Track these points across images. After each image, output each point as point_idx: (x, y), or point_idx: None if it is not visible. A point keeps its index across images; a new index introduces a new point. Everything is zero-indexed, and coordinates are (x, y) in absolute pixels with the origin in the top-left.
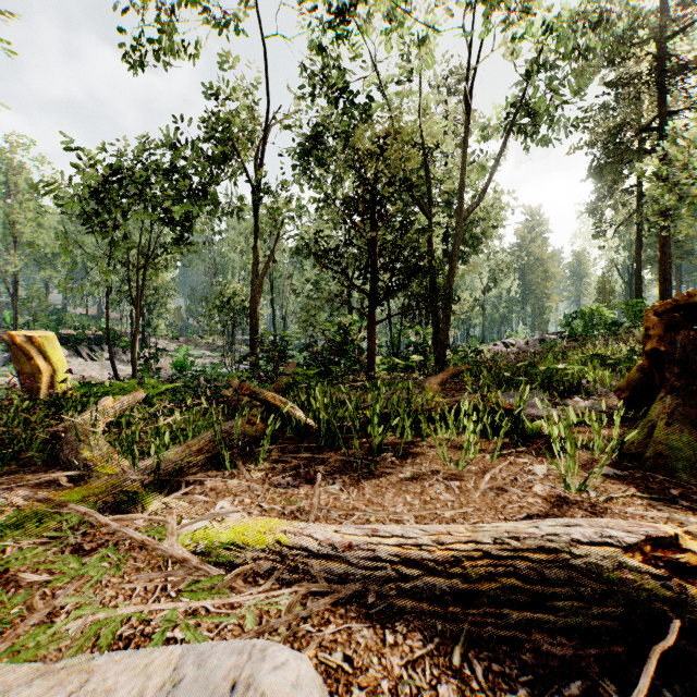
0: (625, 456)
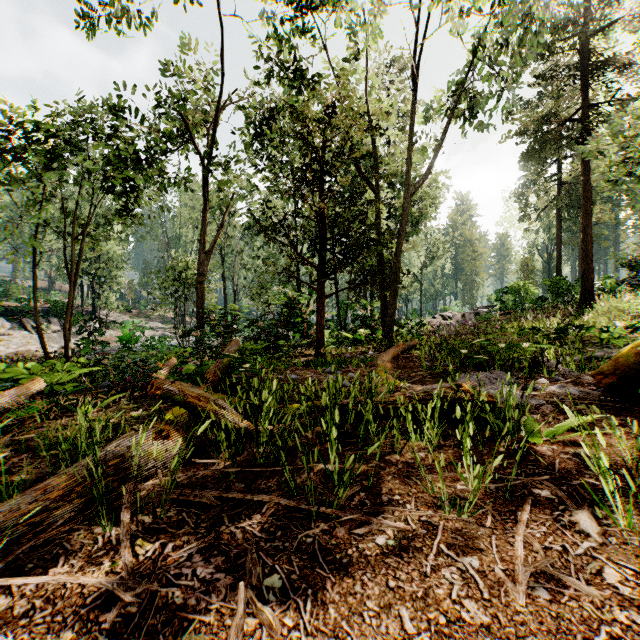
0: None
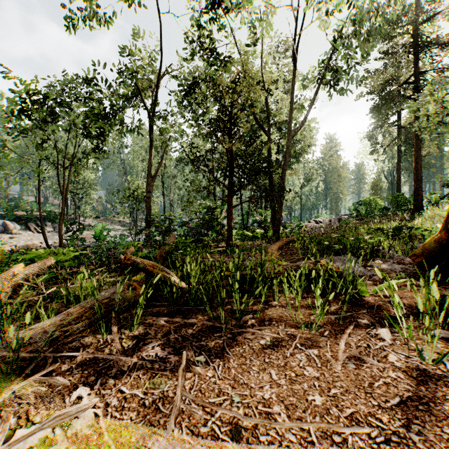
0: (448, 316)
